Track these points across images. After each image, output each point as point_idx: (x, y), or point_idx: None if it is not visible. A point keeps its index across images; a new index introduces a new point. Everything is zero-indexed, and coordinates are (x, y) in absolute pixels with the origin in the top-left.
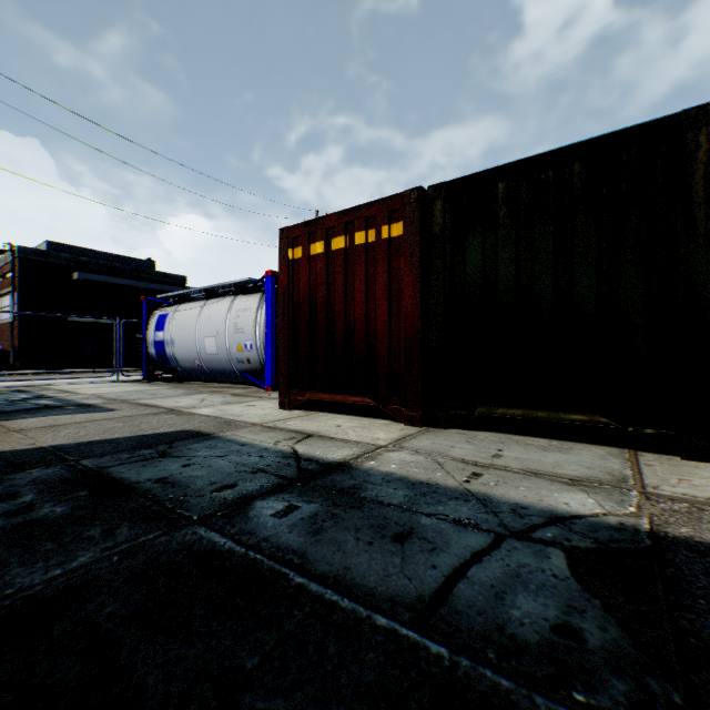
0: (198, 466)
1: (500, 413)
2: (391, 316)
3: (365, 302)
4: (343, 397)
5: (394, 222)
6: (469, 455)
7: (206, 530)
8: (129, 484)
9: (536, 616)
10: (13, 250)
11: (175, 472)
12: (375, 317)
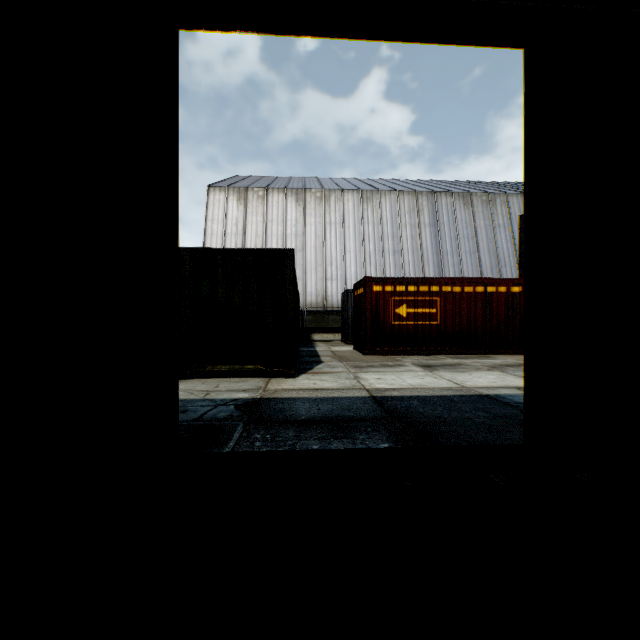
0: None
1: (219, 368)
2: None
3: None
4: None
5: None
6: (205, 388)
7: None
8: None
9: (224, 415)
10: None
11: None
12: None
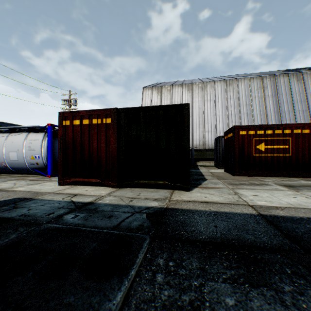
0: (35, 209)
1: (141, 182)
2: (106, 150)
3: (97, 145)
4: (88, 179)
5: (108, 118)
6: (131, 195)
7: (51, 224)
8: (9, 218)
9: (136, 224)
10: None
11: (26, 212)
12: (101, 150)
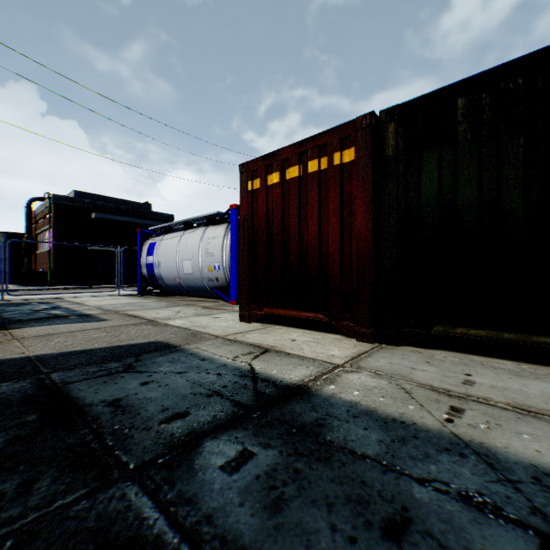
0: (155, 385)
1: (459, 332)
2: (342, 237)
3: (317, 225)
4: (297, 313)
5: (345, 148)
6: (436, 380)
7: (138, 492)
8: (81, 406)
9: None
10: (50, 197)
11: (132, 391)
12: (327, 239)
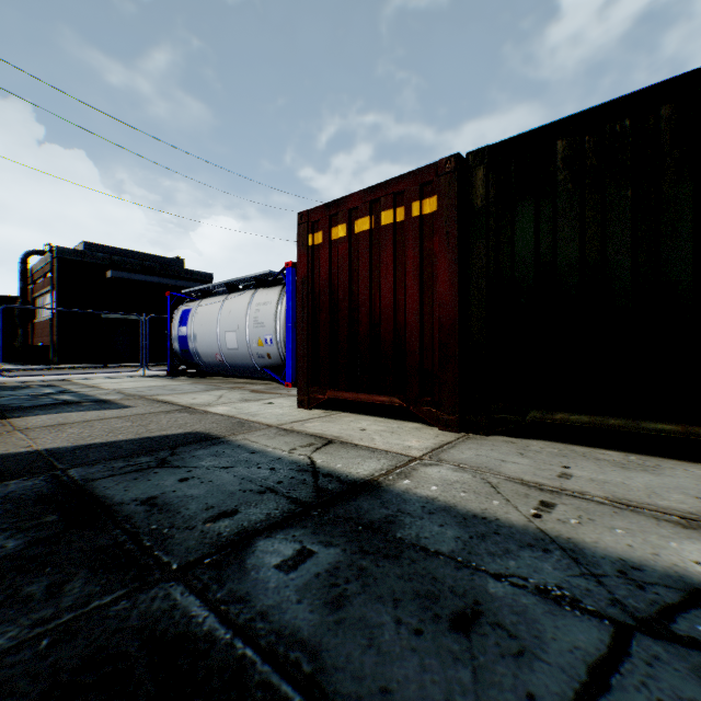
0: (196, 481)
1: (559, 419)
2: (422, 305)
3: (393, 289)
4: (367, 396)
5: (426, 197)
6: (528, 473)
7: (184, 591)
8: (109, 505)
9: None
10: (52, 250)
11: (169, 488)
12: (404, 307)
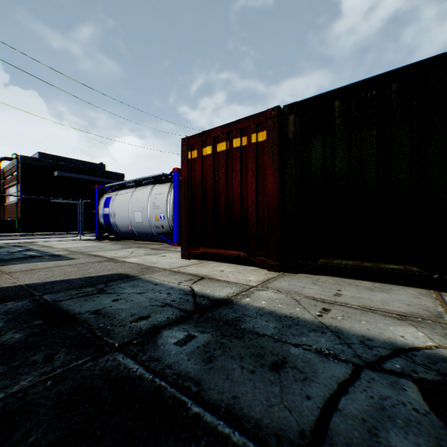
0: (123, 301)
1: (336, 263)
2: (257, 196)
3: (240, 186)
4: (225, 251)
5: (260, 131)
6: (317, 294)
7: (124, 357)
8: (72, 314)
9: None
10: (17, 157)
11: (107, 305)
12: (247, 197)
